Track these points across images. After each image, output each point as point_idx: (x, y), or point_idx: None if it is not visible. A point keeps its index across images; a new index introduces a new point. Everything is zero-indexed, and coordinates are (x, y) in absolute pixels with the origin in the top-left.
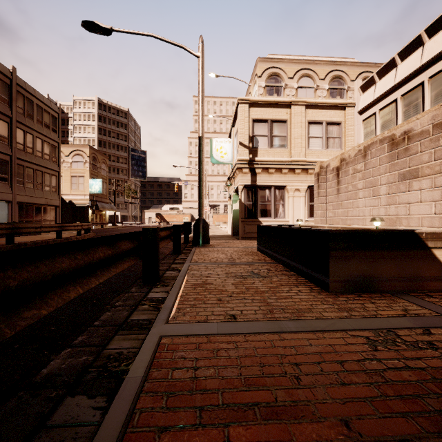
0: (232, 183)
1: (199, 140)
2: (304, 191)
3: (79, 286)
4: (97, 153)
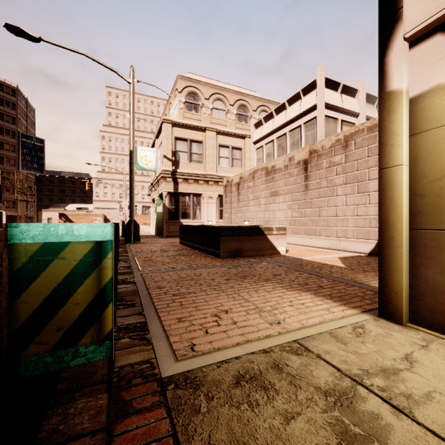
0: (156, 188)
1: (130, 153)
2: (215, 199)
3: None
4: None
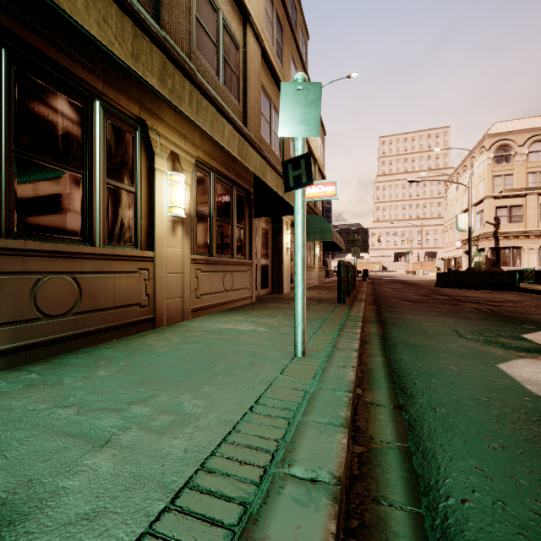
0: (473, 243)
1: (469, 228)
2: (536, 249)
3: None
4: None
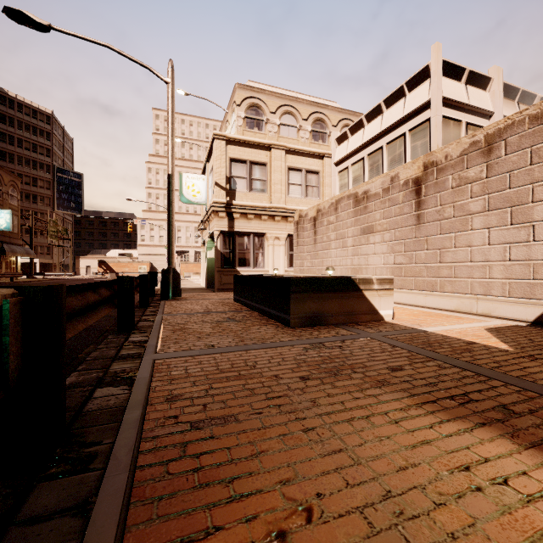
0: (206, 227)
1: (168, 178)
2: (284, 240)
3: (81, 322)
4: (2, 172)
